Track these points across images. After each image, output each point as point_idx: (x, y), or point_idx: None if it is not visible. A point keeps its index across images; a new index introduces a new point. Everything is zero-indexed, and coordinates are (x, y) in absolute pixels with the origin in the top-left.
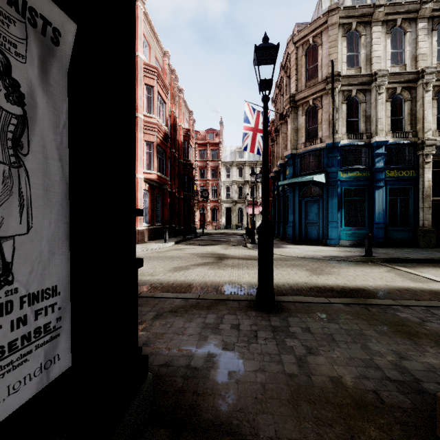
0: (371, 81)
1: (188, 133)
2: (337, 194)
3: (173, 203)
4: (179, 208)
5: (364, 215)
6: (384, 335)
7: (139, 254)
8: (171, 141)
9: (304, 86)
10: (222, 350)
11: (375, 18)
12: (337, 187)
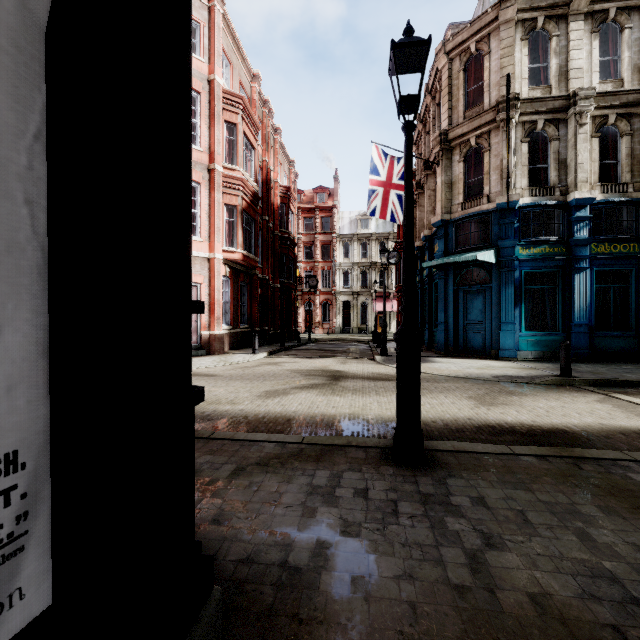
0: (568, 106)
1: (287, 192)
2: (514, 281)
3: (266, 296)
4: (275, 303)
5: (557, 313)
6: (614, 514)
7: (216, 371)
8: (263, 204)
9: (463, 118)
10: (340, 536)
11: (573, 10)
12: (514, 270)
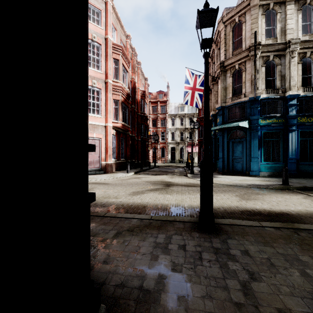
0: (285, 48)
1: (144, 93)
2: (258, 137)
3: (133, 144)
4: (138, 148)
5: (280, 152)
6: None
7: (108, 181)
8: (132, 99)
9: (231, 55)
10: (171, 272)
11: None
12: (258, 131)
